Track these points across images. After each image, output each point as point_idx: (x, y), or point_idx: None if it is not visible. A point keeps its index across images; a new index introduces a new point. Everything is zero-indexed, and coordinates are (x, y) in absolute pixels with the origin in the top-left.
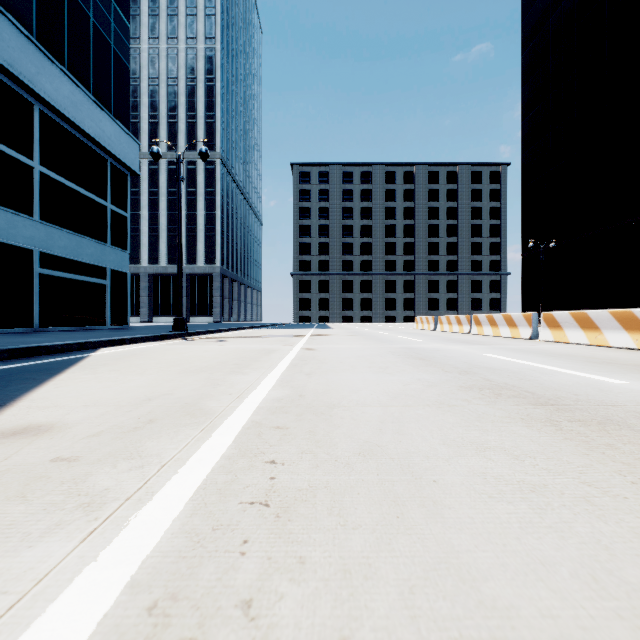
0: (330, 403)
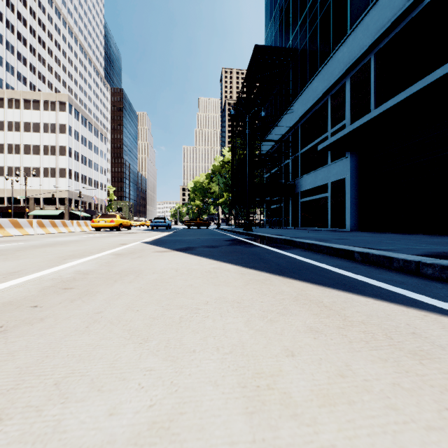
0: (59, 257)
